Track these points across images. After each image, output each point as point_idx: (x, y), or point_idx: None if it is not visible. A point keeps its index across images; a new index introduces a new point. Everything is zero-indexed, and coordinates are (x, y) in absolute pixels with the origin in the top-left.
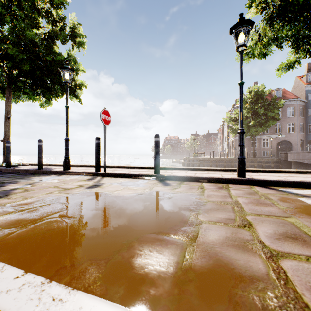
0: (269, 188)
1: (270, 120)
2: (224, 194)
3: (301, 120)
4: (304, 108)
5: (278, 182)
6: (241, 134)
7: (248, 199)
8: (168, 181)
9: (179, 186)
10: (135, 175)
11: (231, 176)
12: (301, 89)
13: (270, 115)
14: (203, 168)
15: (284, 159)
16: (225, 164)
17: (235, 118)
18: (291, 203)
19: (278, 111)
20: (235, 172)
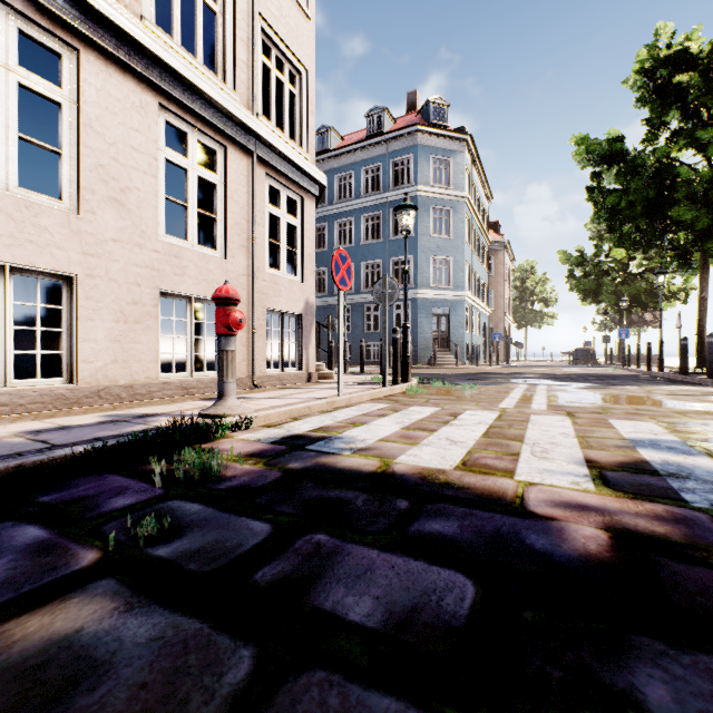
0: None
1: None
2: None
3: None
4: None
5: None
6: None
7: None
8: None
9: None
10: None
11: None
12: None
13: None
14: None
15: None
16: None
17: None
18: None
19: None
20: None
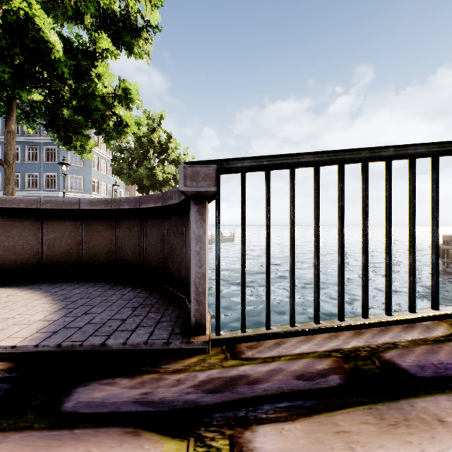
0: None
1: None
2: None
3: None
4: None
5: None
6: None
7: None
8: None
9: None
10: None
11: None
12: None
13: None
14: None
15: None
16: None
17: None
18: None
19: None
20: None
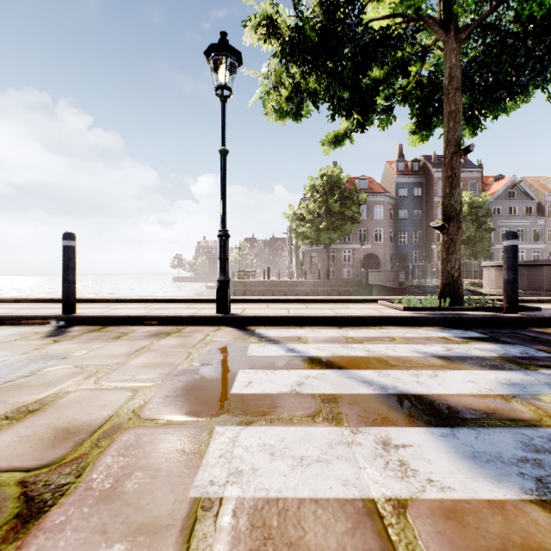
0: (242, 330)
1: (348, 222)
2: (135, 347)
3: (391, 225)
4: (394, 208)
5: (266, 319)
6: (222, 239)
7: (158, 354)
8: (74, 328)
9: (73, 337)
10: (12, 317)
11: (210, 312)
12: (391, 181)
13: (348, 214)
14: (190, 299)
15: (365, 280)
16: (286, 290)
17: (302, 215)
18: (217, 356)
19: (358, 209)
20: (240, 303)
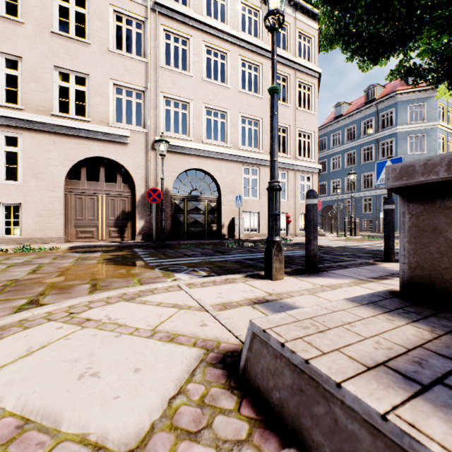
0: None
1: None
2: None
3: None
4: None
5: None
6: None
7: None
8: None
9: None
10: None
11: None
12: None
13: None
14: None
15: None
16: None
17: None
18: None
19: None
20: None
